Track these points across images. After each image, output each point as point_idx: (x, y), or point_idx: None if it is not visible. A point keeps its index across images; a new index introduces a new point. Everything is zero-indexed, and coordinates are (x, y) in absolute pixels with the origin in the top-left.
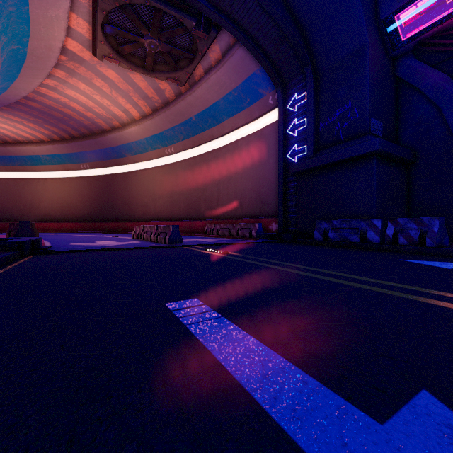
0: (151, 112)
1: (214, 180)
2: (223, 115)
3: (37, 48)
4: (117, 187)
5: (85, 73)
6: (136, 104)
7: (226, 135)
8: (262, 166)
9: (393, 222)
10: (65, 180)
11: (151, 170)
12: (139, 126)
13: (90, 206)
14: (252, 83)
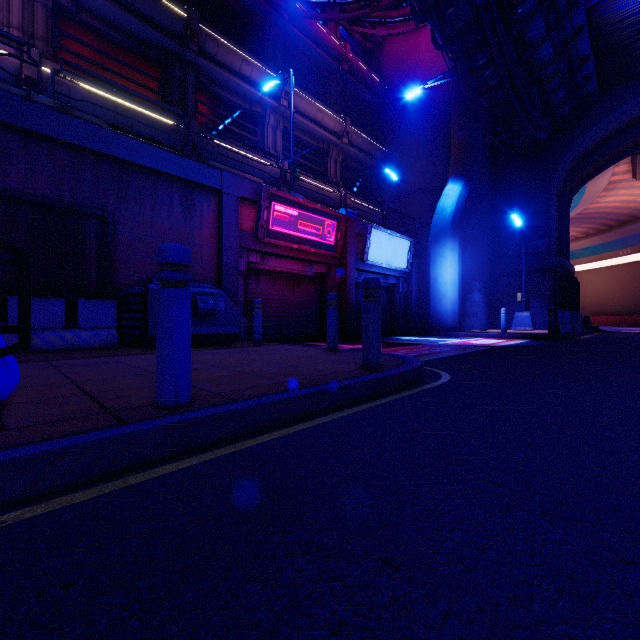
0: None
1: None
2: None
3: (586, 197)
4: None
5: (625, 184)
6: None
7: None
8: None
9: None
10: (600, 270)
11: None
12: None
13: (632, 296)
14: None
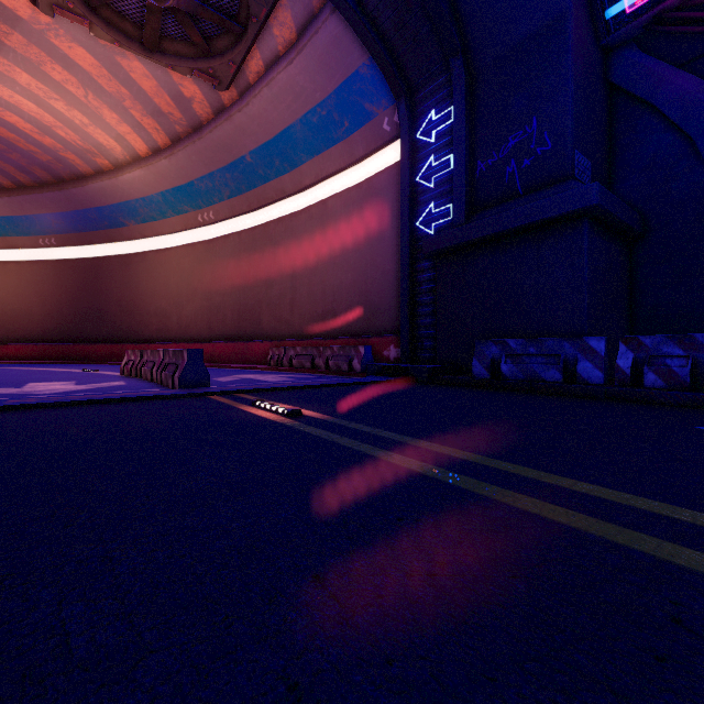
0: (170, 144)
1: (286, 269)
2: (301, 153)
3: None
4: (109, 280)
5: (26, 48)
6: (139, 125)
7: (307, 190)
8: (370, 245)
9: (630, 343)
10: (8, 266)
11: (174, 251)
12: (147, 168)
13: (59, 314)
14: (353, 92)
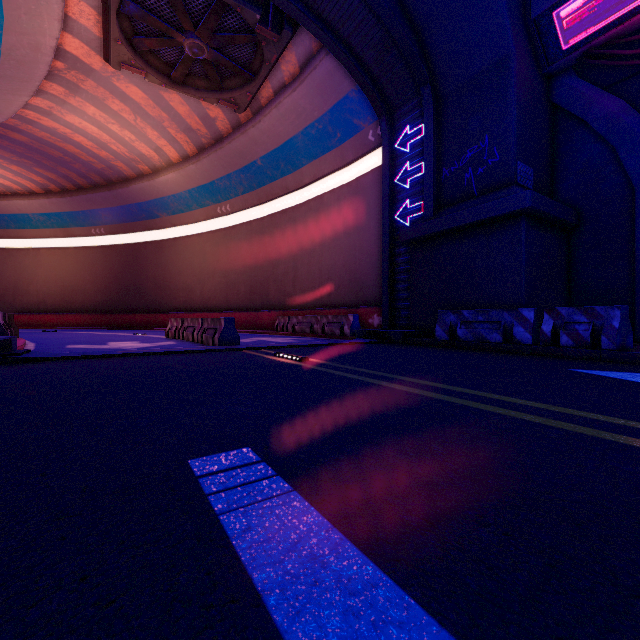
0: (197, 152)
1: (289, 252)
2: (302, 158)
3: (17, 47)
4: (146, 262)
5: (95, 89)
6: (173, 139)
7: (307, 187)
8: (358, 232)
9: (551, 313)
10: (68, 251)
11: (197, 237)
12: (178, 172)
13: (107, 290)
14: (344, 111)
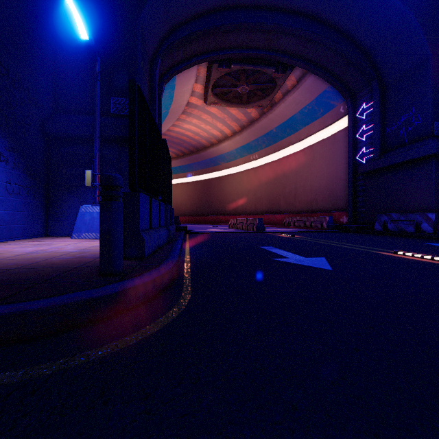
0: (240, 129)
1: (292, 179)
2: (299, 125)
3: (174, 108)
4: (213, 188)
5: (197, 113)
6: (229, 125)
7: (303, 140)
8: (334, 166)
9: None
10: (178, 185)
11: (239, 173)
12: (230, 141)
13: (195, 204)
14: (324, 98)
